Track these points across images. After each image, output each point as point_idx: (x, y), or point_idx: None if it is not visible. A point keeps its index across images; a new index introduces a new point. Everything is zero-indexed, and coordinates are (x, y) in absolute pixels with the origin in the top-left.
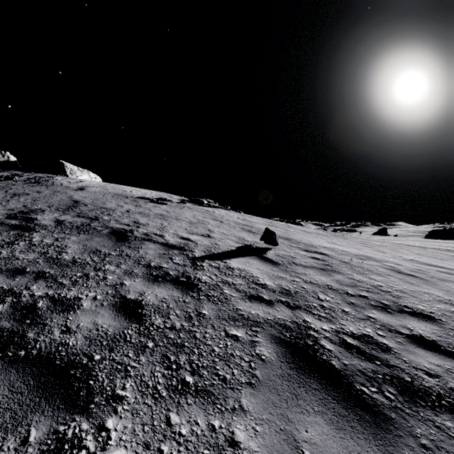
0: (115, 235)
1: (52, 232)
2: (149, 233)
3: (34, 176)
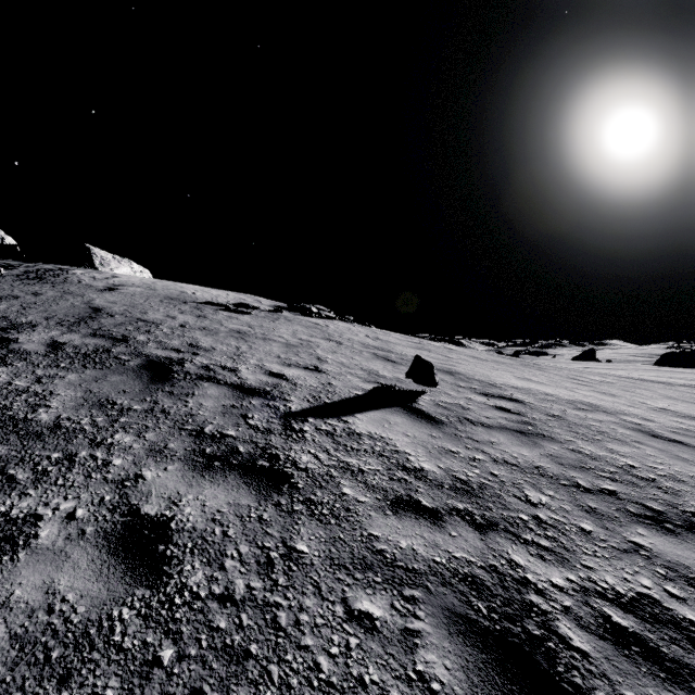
0: (151, 371)
1: (35, 365)
2: (212, 364)
3: (37, 268)
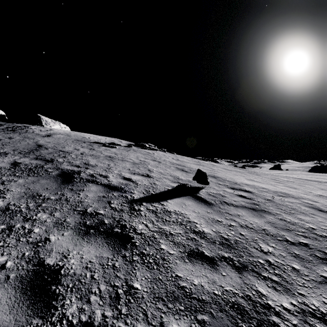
0: (62, 177)
1: (2, 174)
2: (95, 173)
3: (13, 125)
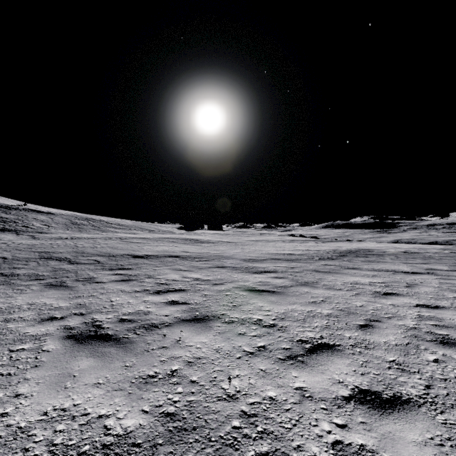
0: None
1: None
2: None
3: None
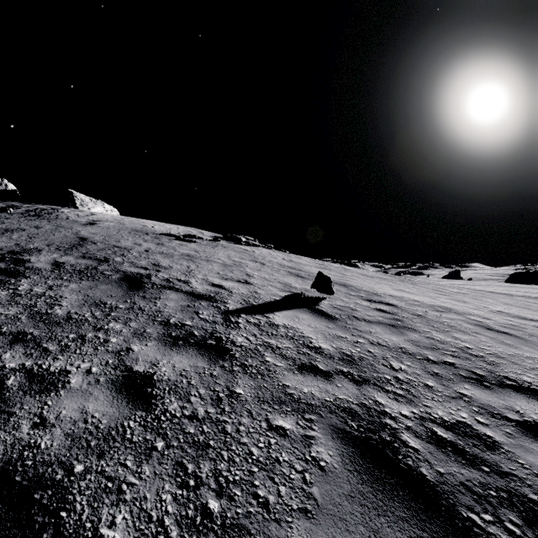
0: (128, 282)
1: (46, 278)
2: (171, 278)
3: (35, 208)
